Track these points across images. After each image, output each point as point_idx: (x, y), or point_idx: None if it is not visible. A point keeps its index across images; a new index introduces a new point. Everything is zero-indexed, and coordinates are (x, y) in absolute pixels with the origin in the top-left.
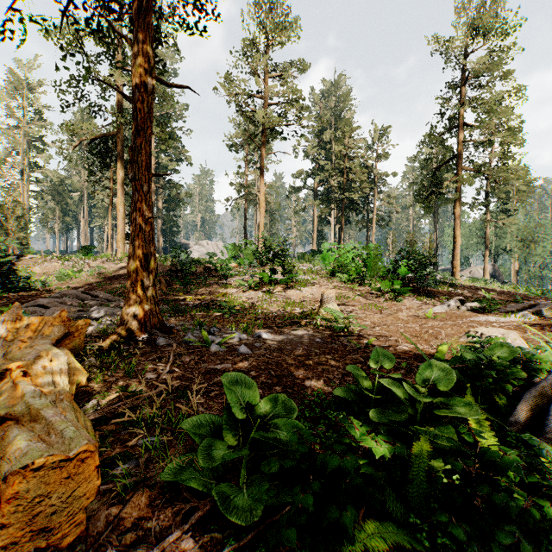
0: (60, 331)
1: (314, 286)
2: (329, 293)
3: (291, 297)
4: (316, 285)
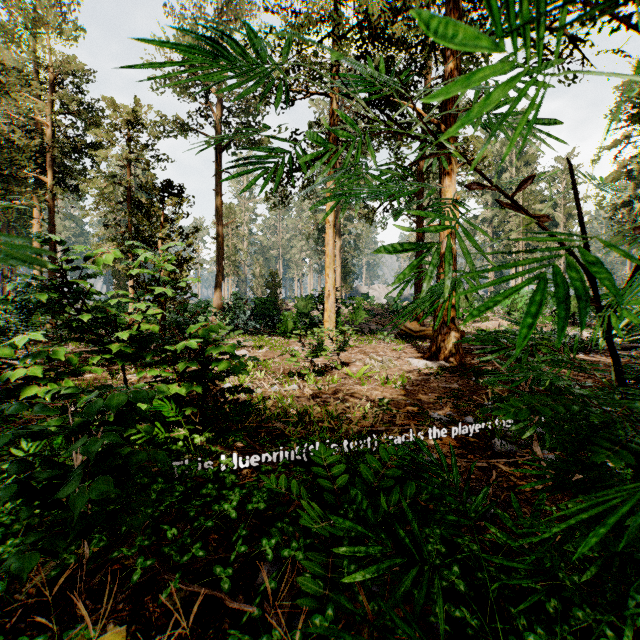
0: (418, 326)
1: (494, 321)
2: (503, 322)
3: (478, 326)
4: (495, 320)
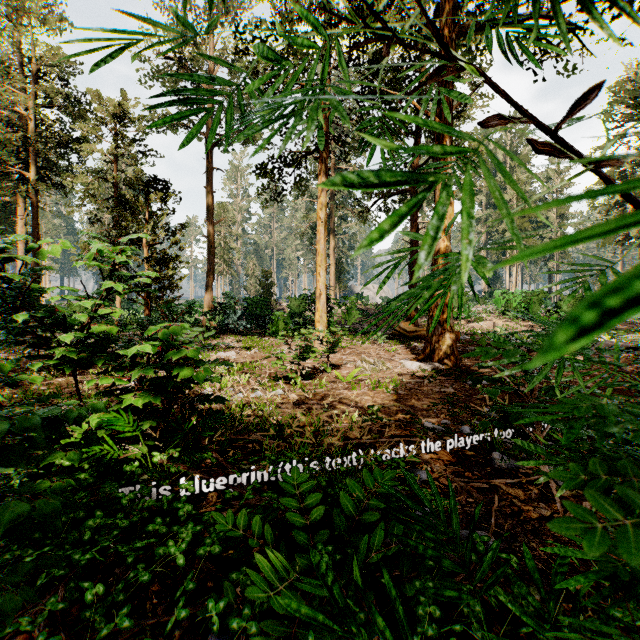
0: (412, 326)
1: (488, 321)
2: (498, 322)
3: (472, 326)
4: (490, 321)
